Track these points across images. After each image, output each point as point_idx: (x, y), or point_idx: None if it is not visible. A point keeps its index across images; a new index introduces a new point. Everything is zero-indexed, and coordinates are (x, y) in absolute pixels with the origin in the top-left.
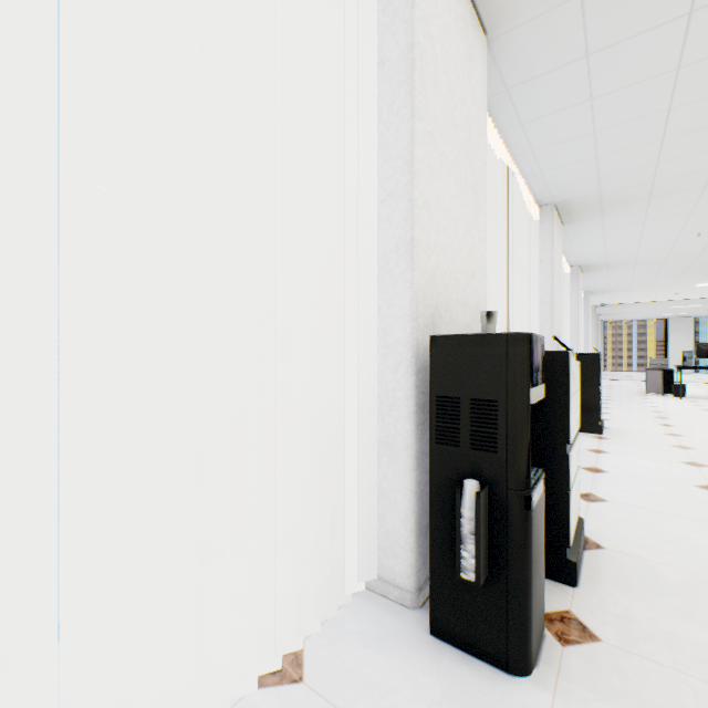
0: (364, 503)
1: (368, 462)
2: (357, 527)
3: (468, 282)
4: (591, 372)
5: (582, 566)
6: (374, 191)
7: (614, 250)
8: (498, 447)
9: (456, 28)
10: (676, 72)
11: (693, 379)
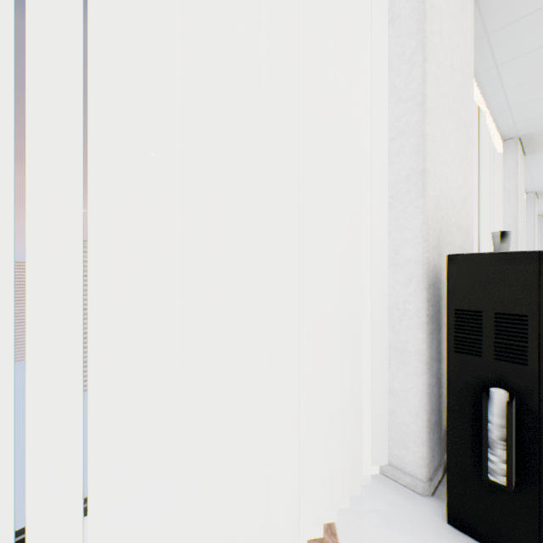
0: (374, 398)
1: (378, 364)
2: (367, 417)
3: (461, 207)
4: None
5: None
6: (384, 132)
7: None
8: (528, 360)
9: None
10: None
11: None
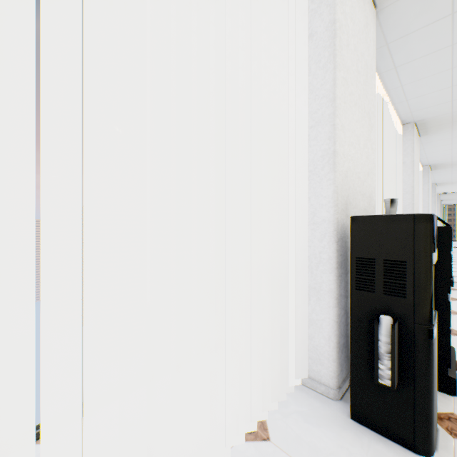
0: (297, 327)
1: (301, 300)
2: (293, 342)
3: (365, 179)
4: None
5: None
6: (305, 121)
7: None
8: (406, 294)
9: (358, 5)
10: None
11: None
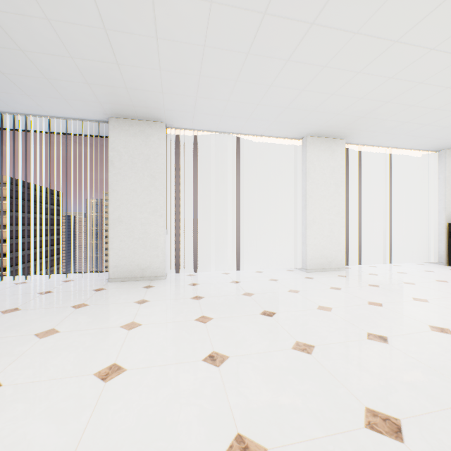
0: (434, 250)
1: (435, 243)
2: (433, 254)
3: None
4: None
5: None
6: (436, 199)
7: None
8: None
9: None
10: None
11: None
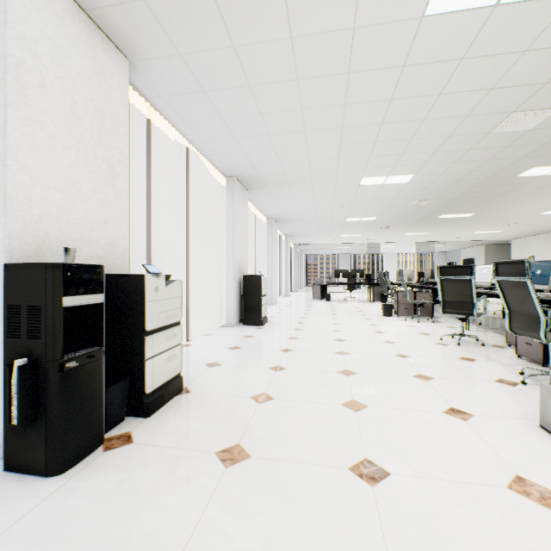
0: None
1: None
2: None
3: (99, 226)
4: (257, 287)
5: (165, 405)
6: None
7: (287, 211)
8: (42, 335)
9: (79, 49)
10: (261, 115)
11: (345, 290)
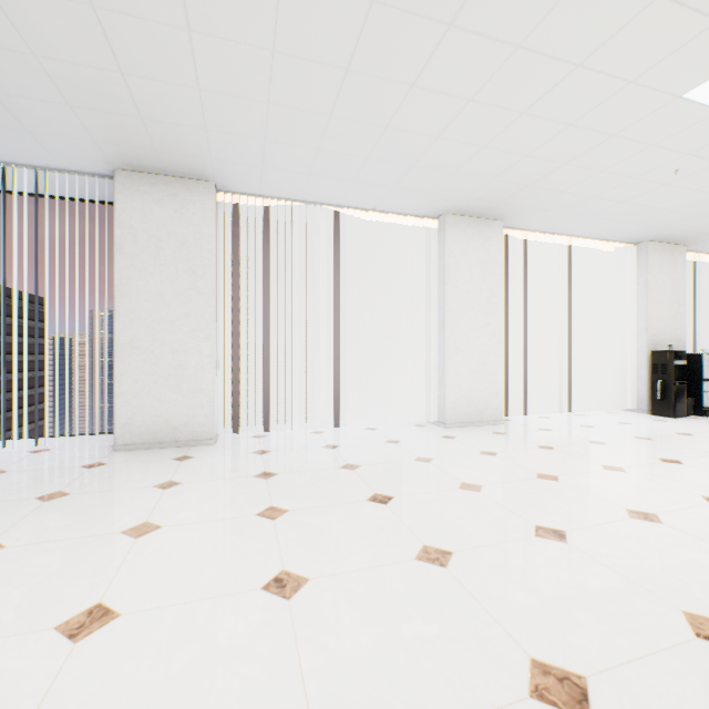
0: (632, 391)
1: (633, 381)
2: (630, 398)
3: (672, 332)
4: None
5: None
6: (635, 315)
7: None
8: (666, 373)
9: (665, 261)
10: None
11: None
